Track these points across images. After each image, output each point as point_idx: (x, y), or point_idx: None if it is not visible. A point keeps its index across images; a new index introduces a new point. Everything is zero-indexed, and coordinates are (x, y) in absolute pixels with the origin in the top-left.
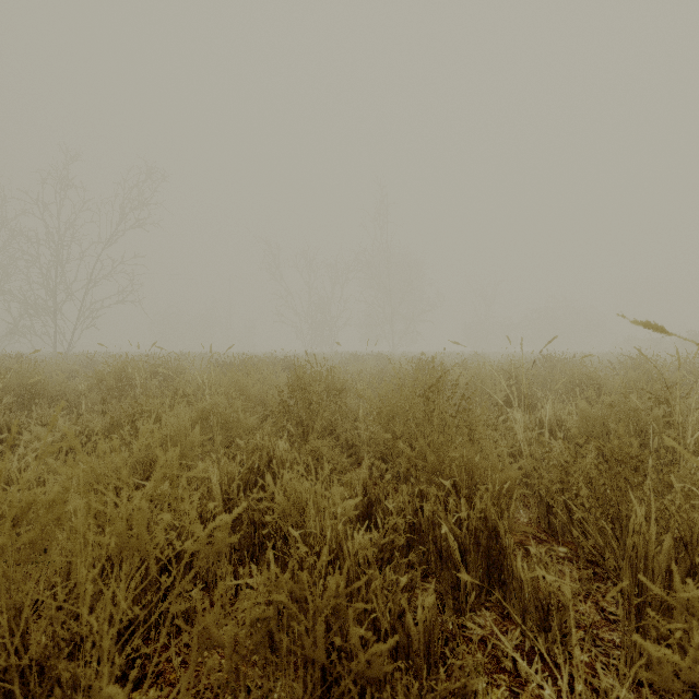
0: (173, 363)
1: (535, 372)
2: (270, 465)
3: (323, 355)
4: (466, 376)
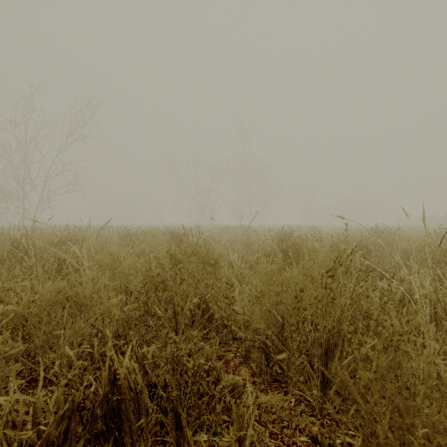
0: (97, 233)
1: (407, 246)
2: (115, 381)
3: (205, 227)
4: (326, 246)
